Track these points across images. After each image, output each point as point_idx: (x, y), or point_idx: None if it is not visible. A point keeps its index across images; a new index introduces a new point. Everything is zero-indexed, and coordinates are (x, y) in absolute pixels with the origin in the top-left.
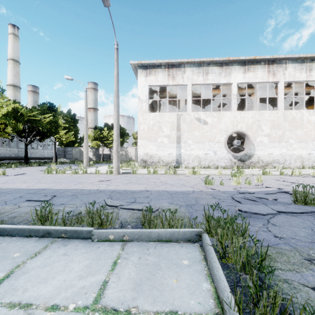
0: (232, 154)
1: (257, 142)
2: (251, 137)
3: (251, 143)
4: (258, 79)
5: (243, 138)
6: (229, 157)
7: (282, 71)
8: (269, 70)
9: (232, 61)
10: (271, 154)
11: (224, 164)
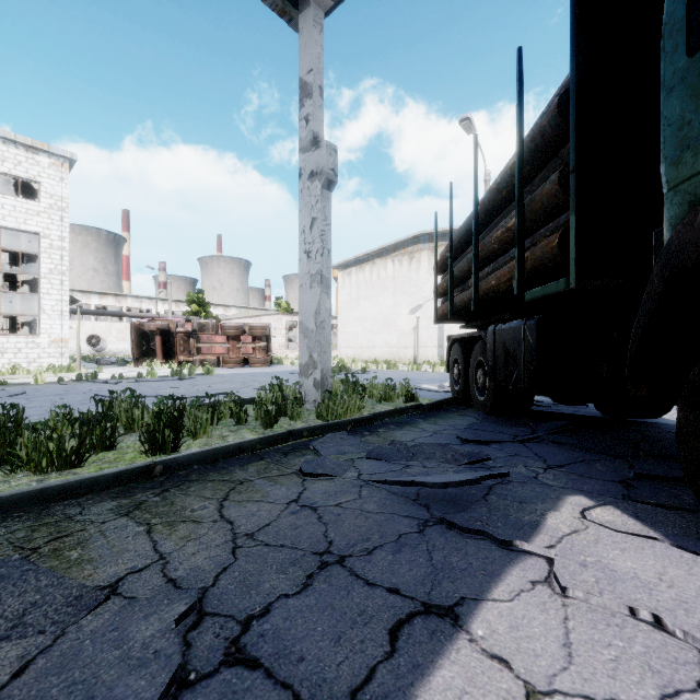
0: (91, 348)
1: (109, 341)
2: (105, 338)
3: (105, 341)
4: (110, 304)
5: (100, 338)
6: (89, 350)
7: (125, 301)
8: (117, 299)
9: (91, 291)
10: (119, 348)
11: (86, 354)
